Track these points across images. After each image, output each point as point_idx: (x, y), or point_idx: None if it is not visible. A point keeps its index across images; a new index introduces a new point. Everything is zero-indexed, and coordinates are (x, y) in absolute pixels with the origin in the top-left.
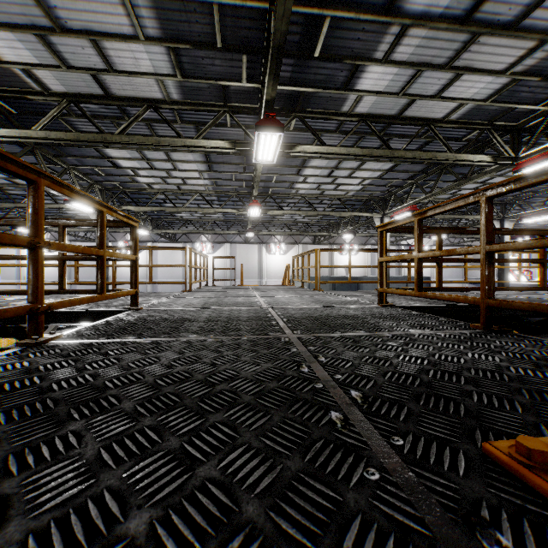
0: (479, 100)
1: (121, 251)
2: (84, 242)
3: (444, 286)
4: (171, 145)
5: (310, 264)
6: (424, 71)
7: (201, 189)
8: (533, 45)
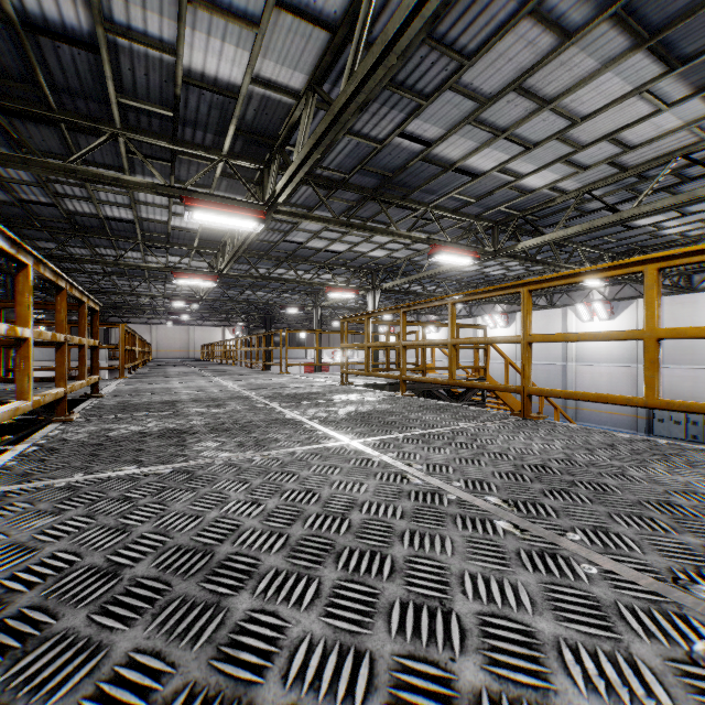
0: None
1: (488, 326)
2: (459, 320)
3: None
4: (243, 241)
5: None
6: None
7: None
8: None
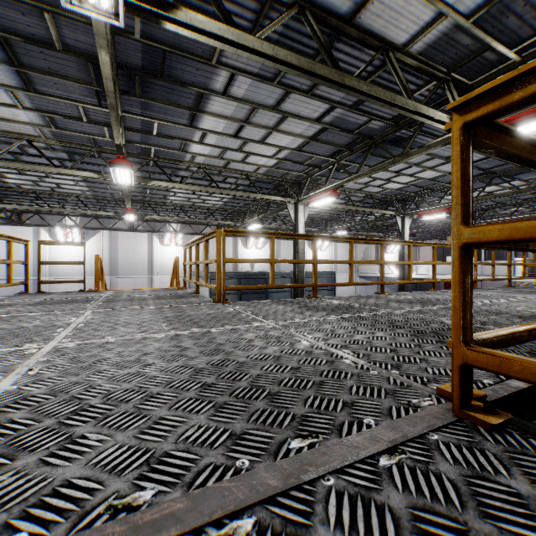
0: (462, 15)
1: None
2: None
3: (341, 280)
4: None
5: (212, 257)
6: None
7: (31, 133)
8: None
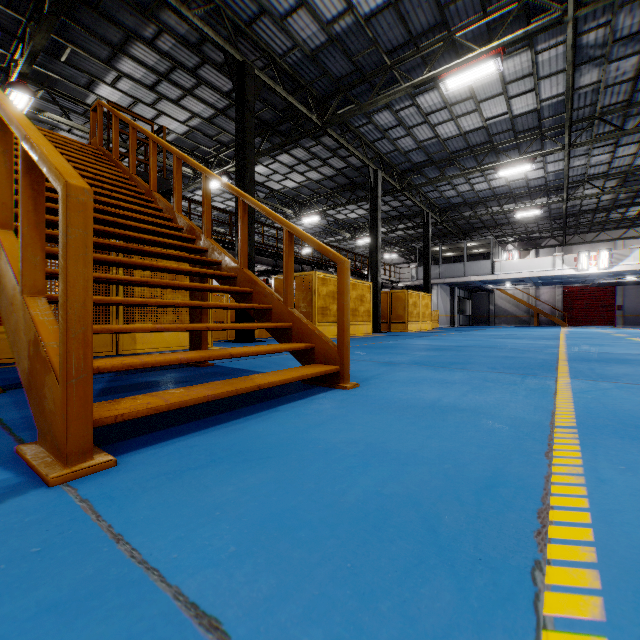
0: (179, 134)
1: None
2: None
3: None
4: None
5: None
6: (139, 103)
7: None
8: (191, 116)
